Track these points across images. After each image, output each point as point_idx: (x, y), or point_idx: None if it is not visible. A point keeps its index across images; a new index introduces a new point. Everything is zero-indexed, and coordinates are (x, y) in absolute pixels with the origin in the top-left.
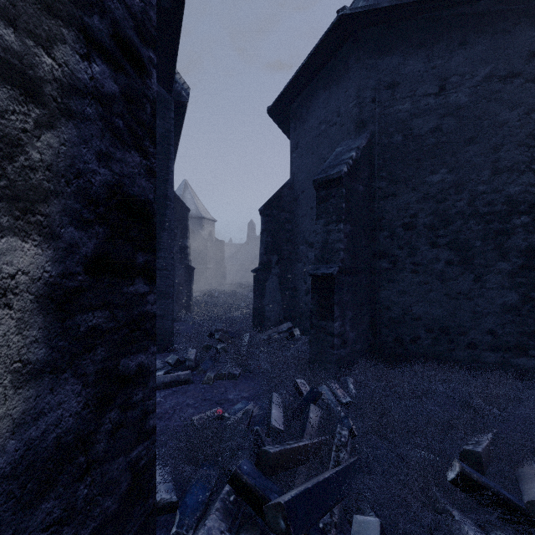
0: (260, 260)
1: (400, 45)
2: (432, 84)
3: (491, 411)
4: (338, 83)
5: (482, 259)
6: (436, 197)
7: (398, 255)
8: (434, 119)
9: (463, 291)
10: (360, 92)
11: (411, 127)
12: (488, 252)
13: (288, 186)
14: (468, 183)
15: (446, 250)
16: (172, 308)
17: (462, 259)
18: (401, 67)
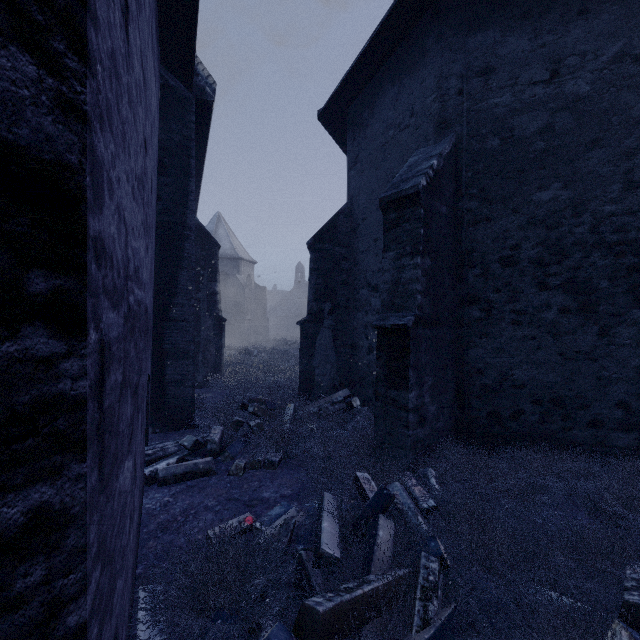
0: (308, 308)
1: (497, 17)
2: (541, 69)
3: (638, 522)
4: (411, 72)
5: (610, 305)
6: (546, 222)
7: (494, 300)
8: (543, 115)
9: (584, 349)
10: (442, 81)
11: (512, 127)
12: (618, 296)
13: (345, 213)
14: (590, 202)
15: (560, 293)
16: (193, 372)
17: (582, 305)
18: (498, 46)
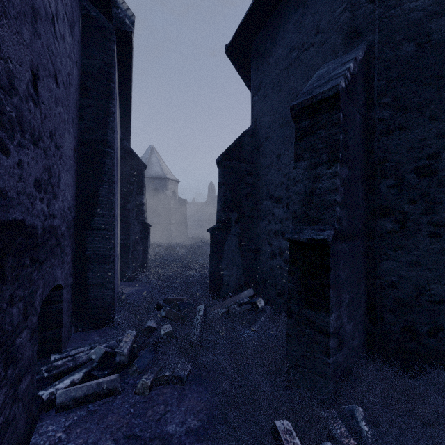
0: (217, 217)
1: None
2: None
3: None
4: None
5: None
6: None
7: (408, 211)
8: None
9: None
10: None
11: (429, 31)
12: None
13: (250, 134)
14: None
15: None
16: (113, 275)
17: None
18: None
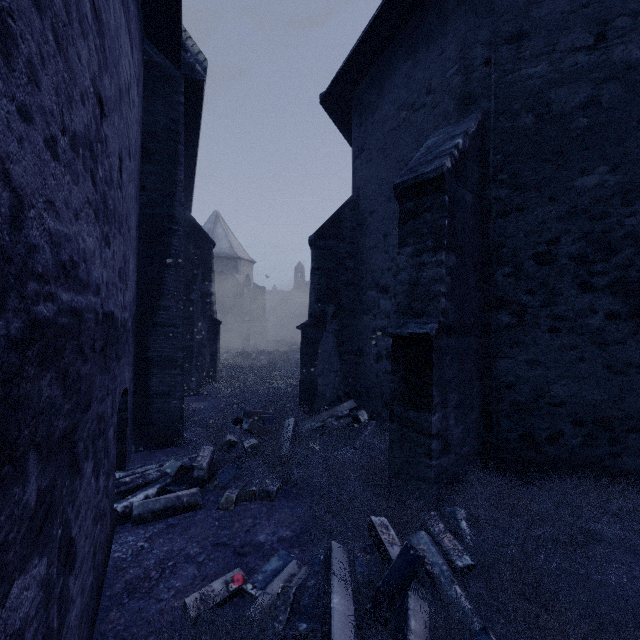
0: (310, 311)
1: None
2: (583, 32)
3: None
4: (427, 43)
5: None
6: (590, 212)
7: (527, 303)
8: (586, 87)
9: (636, 361)
10: (466, 50)
11: (549, 101)
12: None
13: (350, 206)
14: None
15: (607, 295)
16: (181, 382)
17: (634, 310)
18: (532, 7)
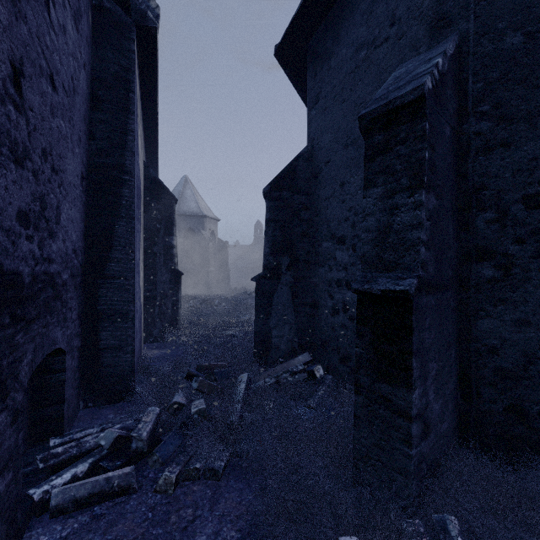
0: (264, 263)
1: None
2: None
3: None
4: None
5: None
6: None
7: (514, 254)
8: None
9: None
10: None
11: None
12: None
13: (305, 157)
14: None
15: None
16: (133, 335)
17: None
18: None
